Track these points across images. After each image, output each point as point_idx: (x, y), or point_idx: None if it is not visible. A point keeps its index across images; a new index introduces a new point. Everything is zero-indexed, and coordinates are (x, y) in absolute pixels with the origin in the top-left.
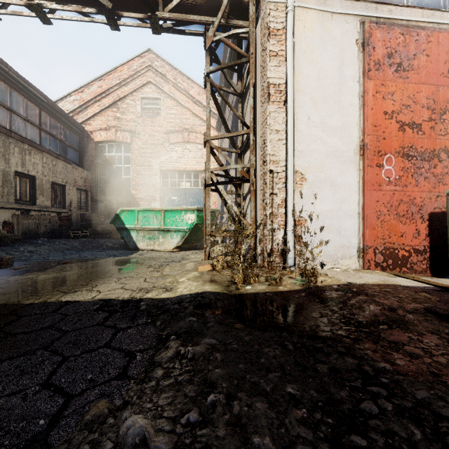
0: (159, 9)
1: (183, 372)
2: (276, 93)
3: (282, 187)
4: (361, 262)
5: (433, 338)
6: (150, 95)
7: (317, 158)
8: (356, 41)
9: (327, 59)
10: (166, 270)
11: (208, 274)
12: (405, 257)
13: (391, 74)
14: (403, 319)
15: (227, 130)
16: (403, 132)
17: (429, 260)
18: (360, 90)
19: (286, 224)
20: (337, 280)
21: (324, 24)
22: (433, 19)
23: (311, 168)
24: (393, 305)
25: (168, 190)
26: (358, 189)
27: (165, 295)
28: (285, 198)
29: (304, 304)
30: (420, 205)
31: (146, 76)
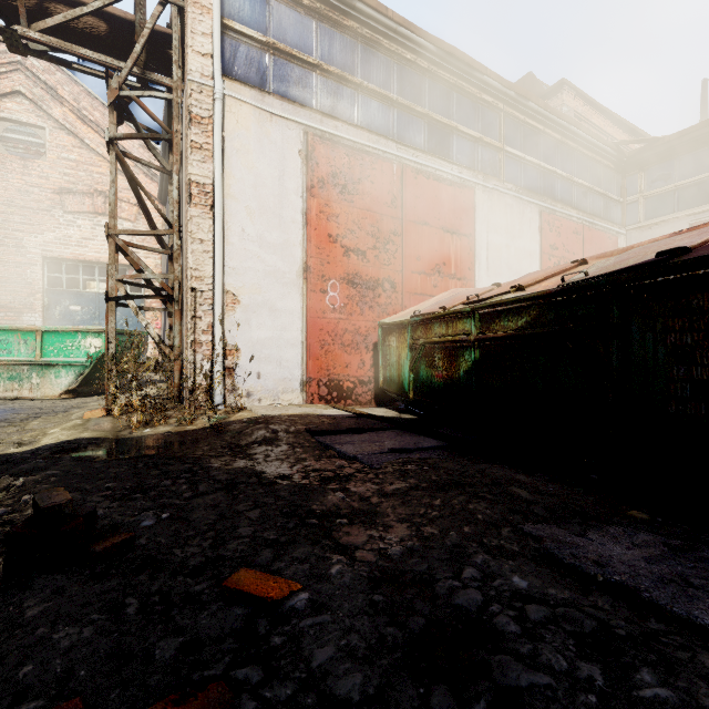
0: (21, 22)
1: (7, 495)
2: (201, 194)
3: (208, 310)
4: (305, 396)
5: (286, 448)
6: (20, 117)
7: (254, 278)
8: (299, 152)
9: (266, 165)
10: (33, 423)
11: (96, 421)
12: (350, 389)
13: (336, 195)
14: (277, 438)
15: (150, 220)
16: (348, 258)
17: (374, 391)
18: (304, 206)
19: (214, 355)
20: (255, 414)
21: (262, 124)
22: (379, 147)
23: (247, 288)
24: (279, 429)
25: (62, 294)
26: (301, 316)
27: (16, 449)
28: (213, 322)
29: (201, 439)
30: (365, 334)
31: (12, 79)
